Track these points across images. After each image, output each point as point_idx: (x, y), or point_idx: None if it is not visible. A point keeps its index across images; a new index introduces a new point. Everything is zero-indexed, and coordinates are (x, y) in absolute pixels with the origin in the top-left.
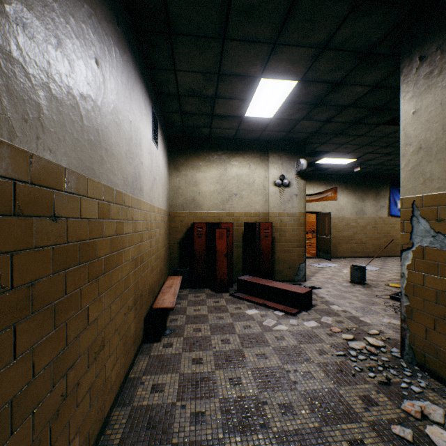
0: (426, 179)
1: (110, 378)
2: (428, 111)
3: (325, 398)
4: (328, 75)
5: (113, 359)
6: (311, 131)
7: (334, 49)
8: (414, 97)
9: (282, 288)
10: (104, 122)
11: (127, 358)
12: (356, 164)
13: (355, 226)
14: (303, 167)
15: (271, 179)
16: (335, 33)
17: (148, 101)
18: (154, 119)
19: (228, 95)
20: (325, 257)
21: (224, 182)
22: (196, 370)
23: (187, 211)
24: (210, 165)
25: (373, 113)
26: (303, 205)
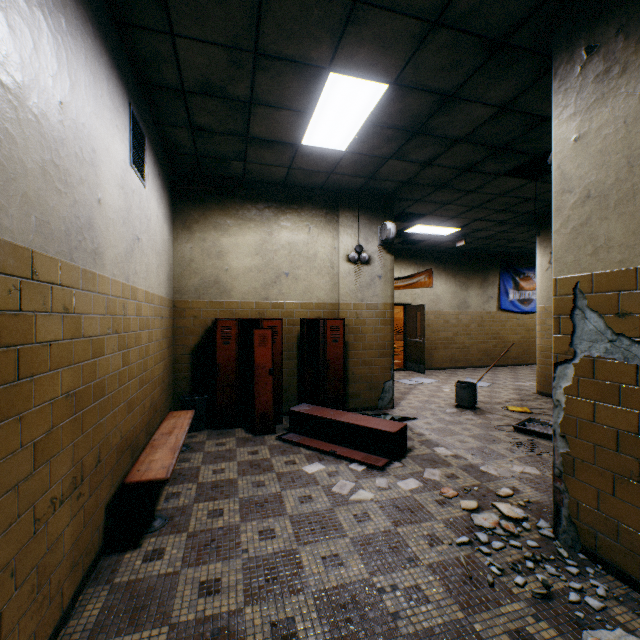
0: (598, 247)
1: None
2: (603, 135)
3: None
4: (437, 79)
5: None
6: (403, 179)
7: (451, 28)
8: (578, 114)
9: (362, 425)
10: None
11: (48, 612)
12: (459, 235)
13: (456, 324)
14: (391, 234)
15: (342, 251)
16: None
17: (119, 87)
18: (135, 128)
19: (274, 101)
20: (417, 369)
21: (269, 253)
22: (205, 611)
23: (205, 300)
24: (244, 225)
25: (493, 155)
26: (390, 293)
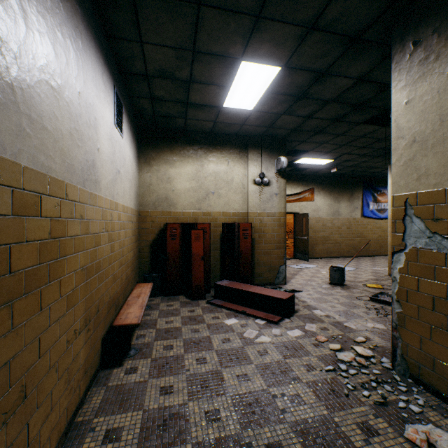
0: (420, 175)
1: (39, 436)
2: (424, 100)
3: (320, 431)
4: (314, 62)
5: (46, 409)
6: (292, 127)
7: (322, 30)
8: (408, 86)
9: (263, 294)
10: (27, 78)
11: (73, 397)
12: (333, 165)
13: (331, 226)
14: (284, 165)
15: (250, 177)
16: (325, 9)
17: (109, 77)
18: (117, 101)
19: (205, 80)
20: (303, 258)
21: (201, 179)
22: (164, 403)
23: (159, 210)
24: (185, 160)
25: (354, 110)
26: (283, 205)
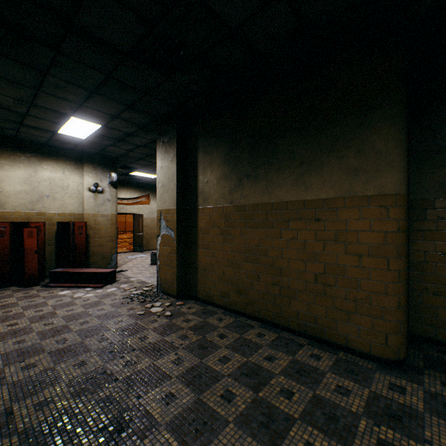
0: (164, 201)
1: None
2: (165, 169)
3: (109, 314)
4: (123, 129)
5: None
6: (120, 153)
7: (123, 119)
8: (161, 160)
9: (93, 272)
10: None
11: None
12: None
13: None
14: (114, 179)
15: (86, 185)
16: (121, 113)
17: None
18: None
19: (41, 117)
20: (140, 250)
21: (35, 183)
22: (13, 328)
23: None
24: (16, 165)
25: None
26: (115, 209)
